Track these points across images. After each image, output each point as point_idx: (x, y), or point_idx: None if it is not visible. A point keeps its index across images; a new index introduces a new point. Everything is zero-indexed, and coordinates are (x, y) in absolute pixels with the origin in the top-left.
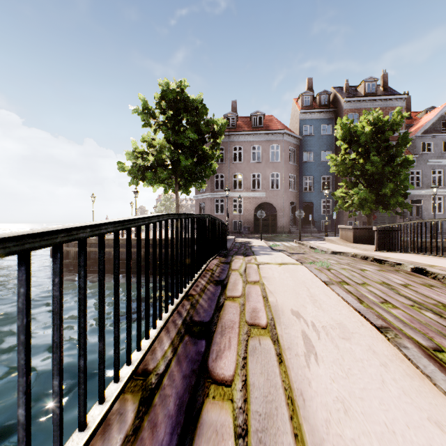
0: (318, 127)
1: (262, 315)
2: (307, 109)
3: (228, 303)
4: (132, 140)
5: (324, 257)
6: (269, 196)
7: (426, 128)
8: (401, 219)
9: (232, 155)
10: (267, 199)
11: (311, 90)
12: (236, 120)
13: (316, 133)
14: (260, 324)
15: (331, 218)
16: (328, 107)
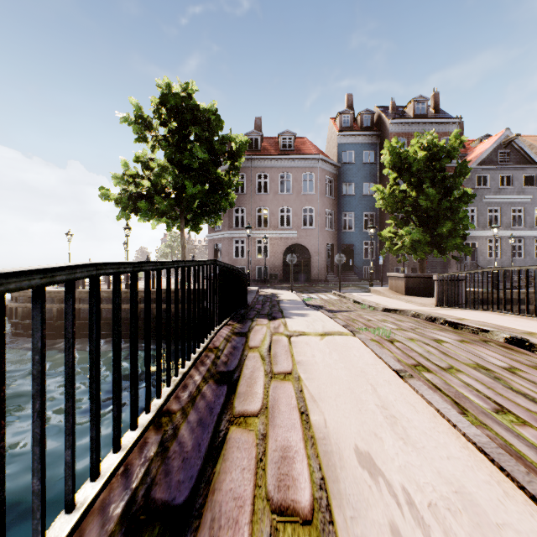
0: (360, 153)
1: (301, 471)
2: (347, 130)
3: (234, 434)
4: (122, 159)
5: (377, 318)
6: (301, 236)
7: (481, 159)
8: (454, 264)
9: (255, 184)
10: (299, 240)
11: (352, 109)
12: (261, 141)
13: (358, 160)
14: (299, 505)
15: (375, 263)
16: (371, 130)
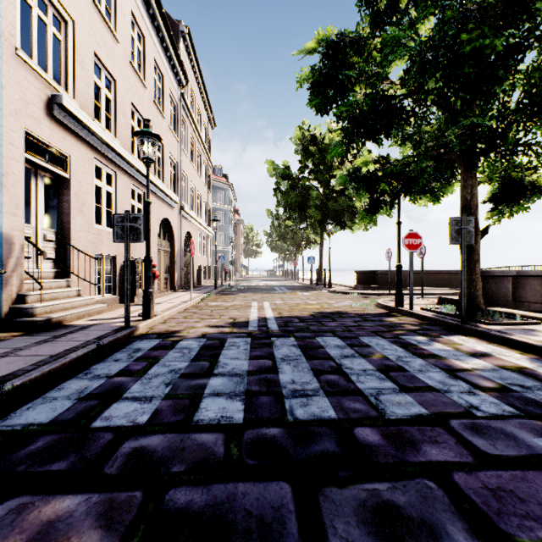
0: None
1: None
2: None
3: None
4: None
5: None
6: None
7: None
8: None
9: None
10: None
11: None
12: None
13: None
14: None
15: None
16: None
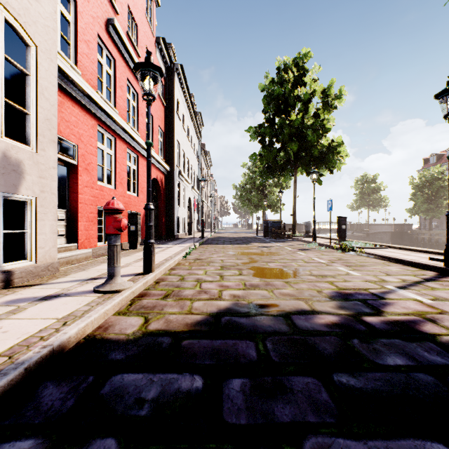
0: None
1: None
2: None
3: None
4: None
5: None
6: None
7: None
8: None
9: None
10: None
11: None
12: (438, 156)
13: None
14: None
15: None
16: None
